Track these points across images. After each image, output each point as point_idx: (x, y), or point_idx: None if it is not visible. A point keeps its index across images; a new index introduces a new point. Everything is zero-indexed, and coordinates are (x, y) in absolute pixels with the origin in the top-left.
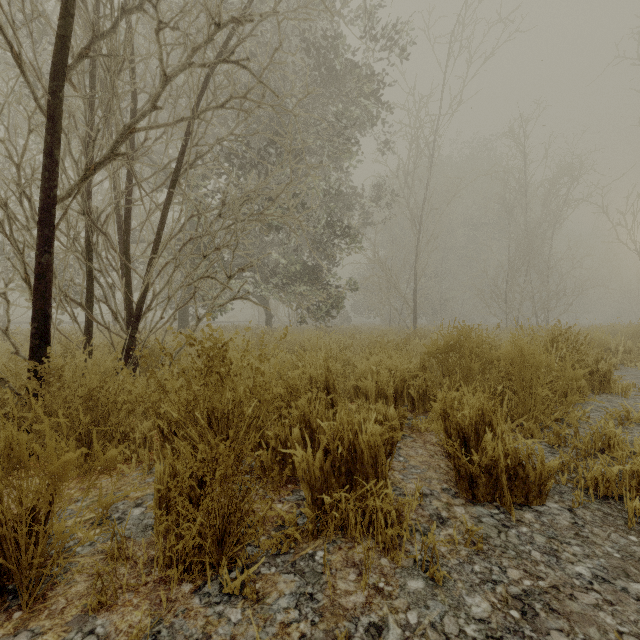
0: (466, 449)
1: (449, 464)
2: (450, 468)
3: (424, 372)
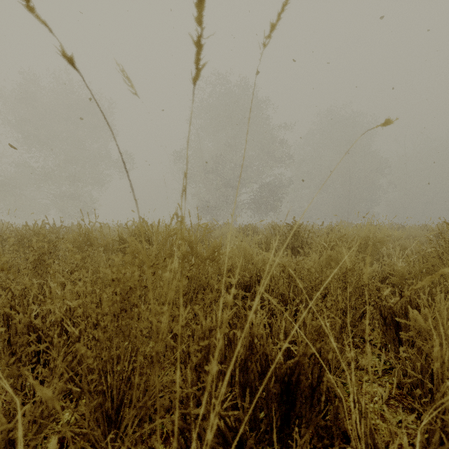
0: None
1: None
2: None
3: None
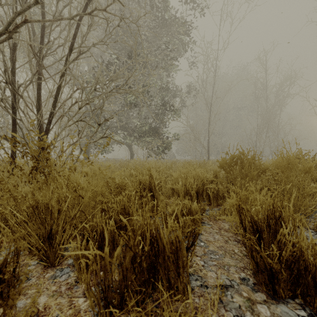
0: (260, 240)
1: (242, 250)
2: (243, 254)
3: (216, 179)
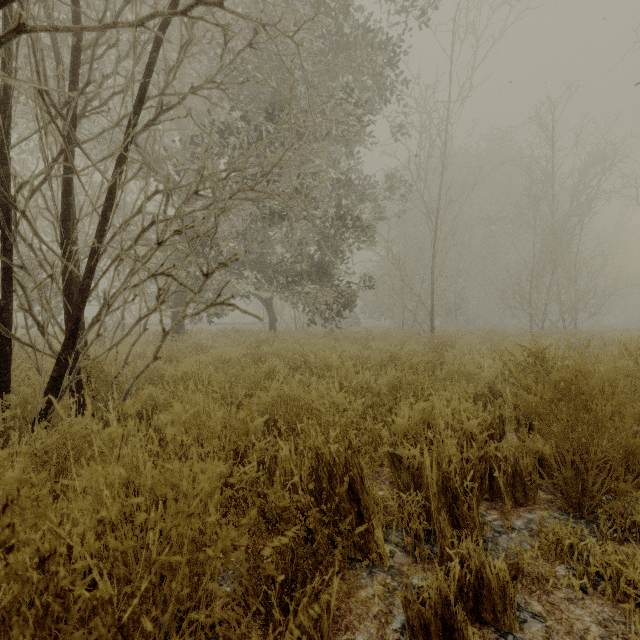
0: None
1: None
2: None
3: (502, 426)
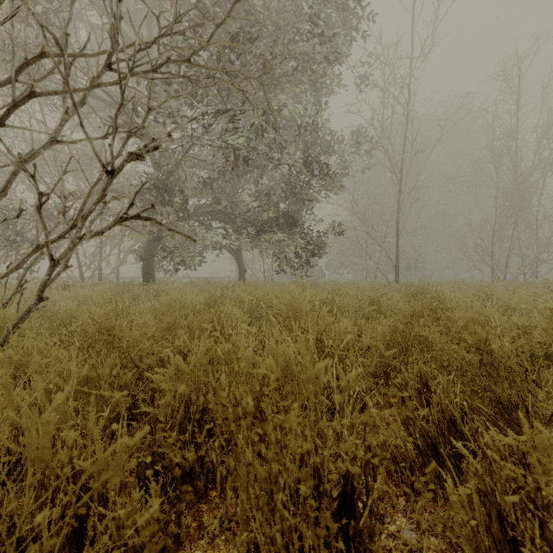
0: None
1: None
2: None
3: None
